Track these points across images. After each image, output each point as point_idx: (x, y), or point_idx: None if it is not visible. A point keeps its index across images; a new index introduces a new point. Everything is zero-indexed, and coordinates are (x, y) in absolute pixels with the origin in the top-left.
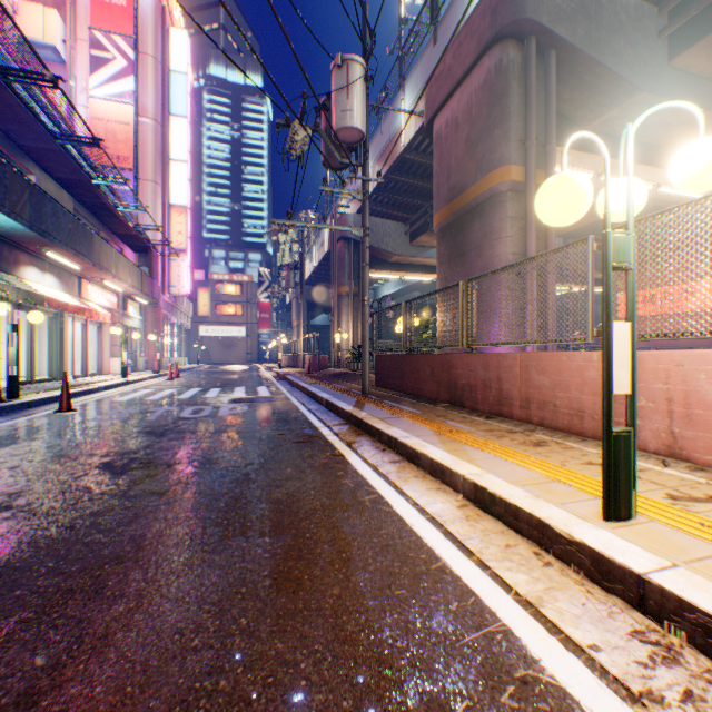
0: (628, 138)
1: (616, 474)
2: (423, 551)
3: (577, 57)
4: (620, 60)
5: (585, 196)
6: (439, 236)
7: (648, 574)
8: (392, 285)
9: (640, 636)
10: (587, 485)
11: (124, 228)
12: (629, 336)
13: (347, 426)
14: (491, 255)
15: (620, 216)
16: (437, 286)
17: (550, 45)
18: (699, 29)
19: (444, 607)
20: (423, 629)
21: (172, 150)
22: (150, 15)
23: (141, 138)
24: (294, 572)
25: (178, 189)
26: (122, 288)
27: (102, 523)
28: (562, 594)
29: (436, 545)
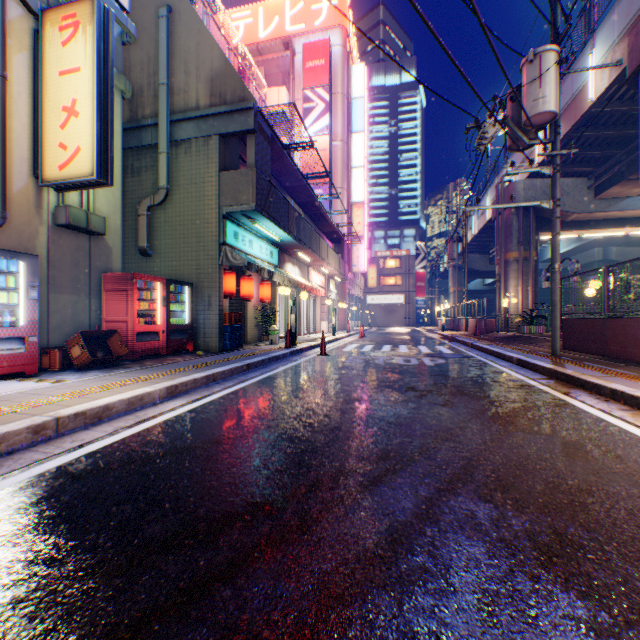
0: None
1: None
2: None
3: None
4: None
5: None
6: None
7: None
8: (562, 244)
9: None
10: None
11: (328, 228)
12: None
13: (551, 380)
14: None
15: None
16: None
17: None
18: None
19: None
20: None
21: (353, 160)
22: (338, 63)
23: (333, 157)
24: (577, 453)
25: (357, 190)
26: (328, 271)
27: (423, 413)
28: None
29: None
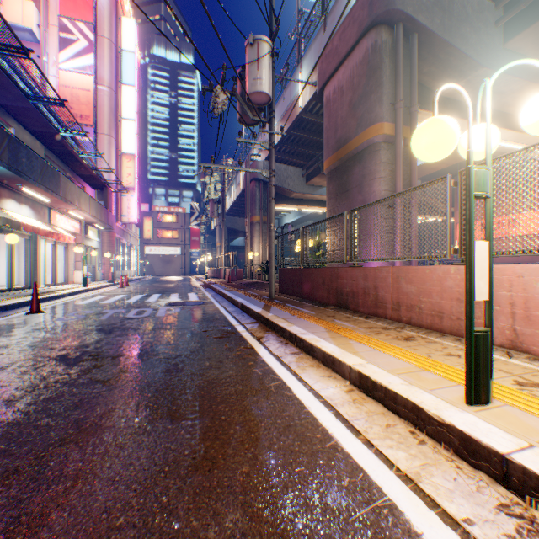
0: (486, 90)
1: (478, 366)
2: (318, 431)
3: (434, 39)
4: (466, 43)
5: (454, 135)
6: (329, 177)
7: (510, 455)
8: (292, 215)
9: (506, 510)
10: (450, 373)
11: (85, 170)
12: (487, 253)
13: (257, 324)
14: (368, 191)
15: (478, 155)
16: (327, 215)
17: (413, 30)
18: (526, 20)
19: (337, 484)
20: (320, 504)
21: (124, 111)
22: (106, 6)
23: (99, 101)
24: (210, 451)
25: (128, 141)
26: (84, 217)
27: (52, 408)
28: (436, 470)
29: (329, 425)
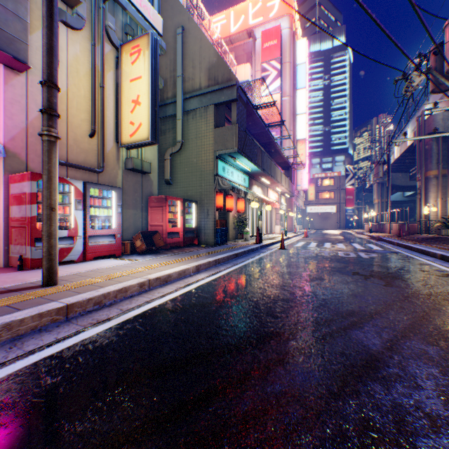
0: None
1: None
2: None
3: None
4: None
5: None
6: None
7: None
8: None
9: None
10: None
11: (280, 159)
12: None
13: None
14: None
15: None
16: None
17: None
18: None
19: None
20: None
21: (297, 109)
22: (287, 40)
23: (282, 109)
24: None
25: (300, 130)
26: (281, 190)
27: (370, 289)
28: None
29: None
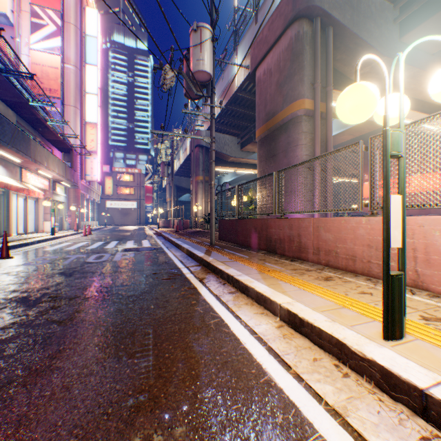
0: (400, 62)
1: (393, 306)
2: (253, 366)
3: (346, 32)
4: (371, 36)
5: (375, 99)
6: (260, 144)
7: (429, 390)
8: (229, 176)
9: None
10: (366, 310)
11: (53, 136)
12: (401, 205)
13: (200, 267)
14: (292, 156)
15: (391, 121)
16: (258, 176)
17: (329, 23)
18: (418, 19)
19: (272, 421)
20: None
21: (87, 87)
22: None
23: (66, 78)
24: (153, 391)
25: (91, 112)
26: (52, 175)
27: (6, 350)
28: (361, 403)
29: (263, 361)
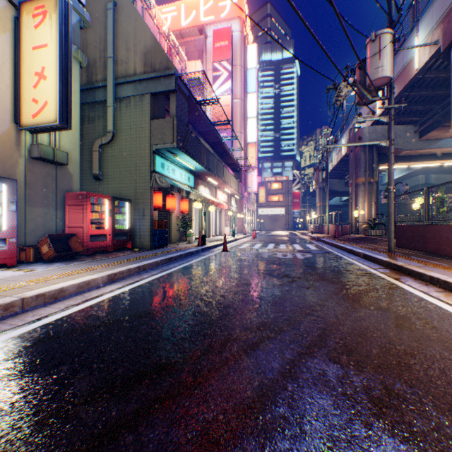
0: None
1: None
2: None
3: None
4: None
5: None
6: None
7: None
8: (396, 172)
9: None
10: None
11: (230, 160)
12: None
13: (387, 270)
14: None
15: None
16: None
17: None
18: None
19: None
20: None
21: (248, 113)
22: (238, 43)
23: (234, 111)
24: (404, 325)
25: (251, 133)
26: (230, 191)
27: (293, 294)
28: None
29: None
